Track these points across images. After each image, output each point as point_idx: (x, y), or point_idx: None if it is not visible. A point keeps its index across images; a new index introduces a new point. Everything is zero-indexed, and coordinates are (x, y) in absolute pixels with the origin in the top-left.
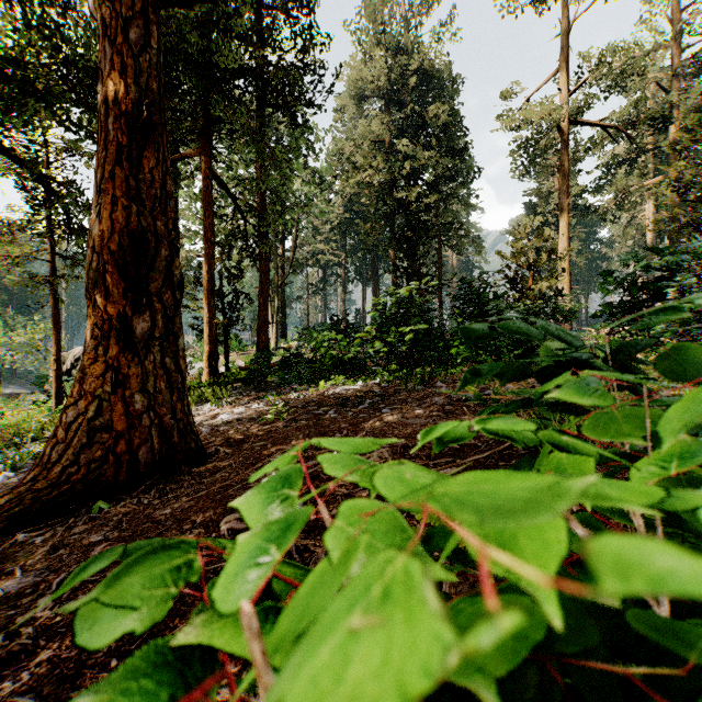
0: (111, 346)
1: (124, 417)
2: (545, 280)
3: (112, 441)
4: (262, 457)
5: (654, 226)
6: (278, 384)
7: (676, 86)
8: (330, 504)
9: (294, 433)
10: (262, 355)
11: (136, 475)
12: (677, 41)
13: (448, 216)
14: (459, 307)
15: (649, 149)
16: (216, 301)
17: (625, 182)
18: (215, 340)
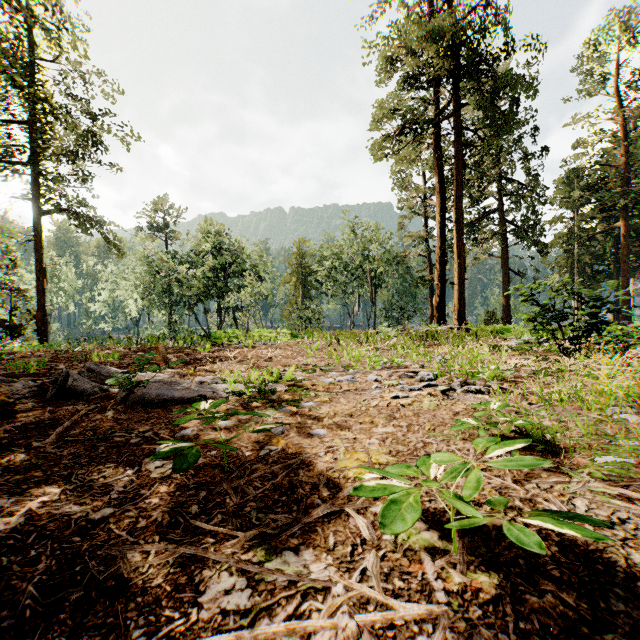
0: None
1: None
2: None
3: None
4: None
5: None
6: None
7: None
8: None
9: None
10: None
11: None
12: None
13: None
14: None
15: None
16: None
17: None
18: None
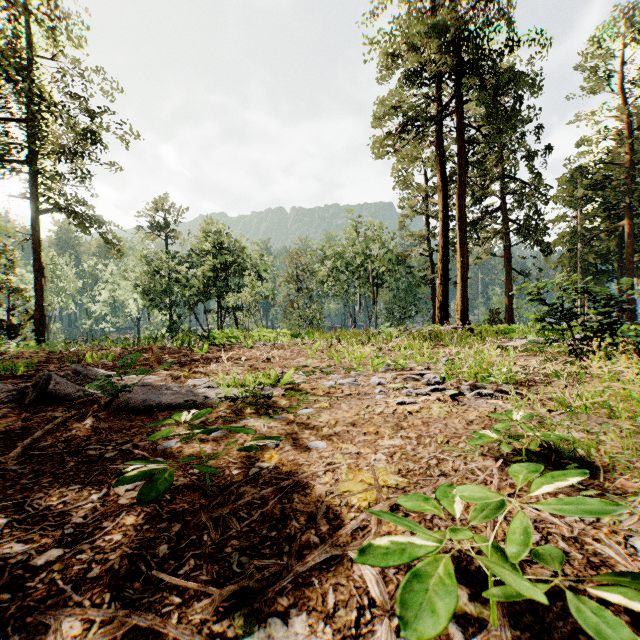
0: None
1: None
2: None
3: None
4: None
5: None
6: None
7: None
8: None
9: None
10: None
11: None
12: None
13: None
14: None
15: None
16: None
17: None
18: None
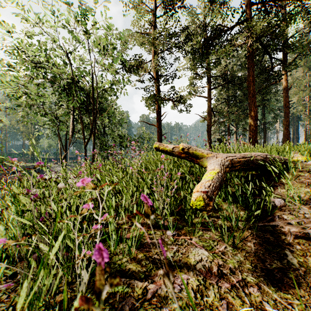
0: None
1: None
2: None
3: None
4: None
5: None
6: None
7: None
8: None
9: None
10: None
11: None
12: None
13: None
14: None
15: None
16: None
17: None
18: None
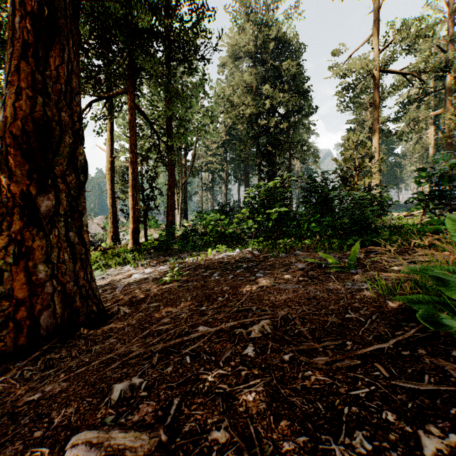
0: (15, 221)
1: (26, 285)
2: (367, 177)
3: (13, 308)
4: (152, 321)
5: (434, 144)
6: (179, 250)
7: (450, 48)
8: (208, 414)
9: (184, 295)
10: (168, 230)
11: (37, 338)
12: (452, 17)
13: (295, 137)
14: (307, 196)
15: (432, 91)
16: (138, 193)
17: (416, 113)
18: (137, 220)
